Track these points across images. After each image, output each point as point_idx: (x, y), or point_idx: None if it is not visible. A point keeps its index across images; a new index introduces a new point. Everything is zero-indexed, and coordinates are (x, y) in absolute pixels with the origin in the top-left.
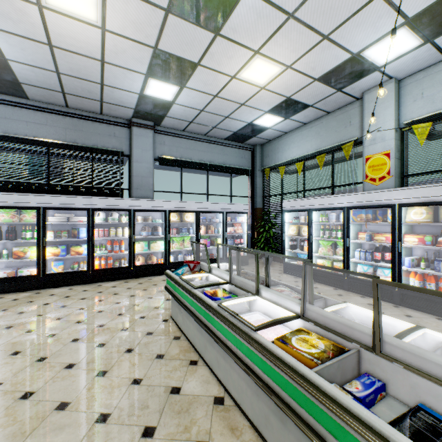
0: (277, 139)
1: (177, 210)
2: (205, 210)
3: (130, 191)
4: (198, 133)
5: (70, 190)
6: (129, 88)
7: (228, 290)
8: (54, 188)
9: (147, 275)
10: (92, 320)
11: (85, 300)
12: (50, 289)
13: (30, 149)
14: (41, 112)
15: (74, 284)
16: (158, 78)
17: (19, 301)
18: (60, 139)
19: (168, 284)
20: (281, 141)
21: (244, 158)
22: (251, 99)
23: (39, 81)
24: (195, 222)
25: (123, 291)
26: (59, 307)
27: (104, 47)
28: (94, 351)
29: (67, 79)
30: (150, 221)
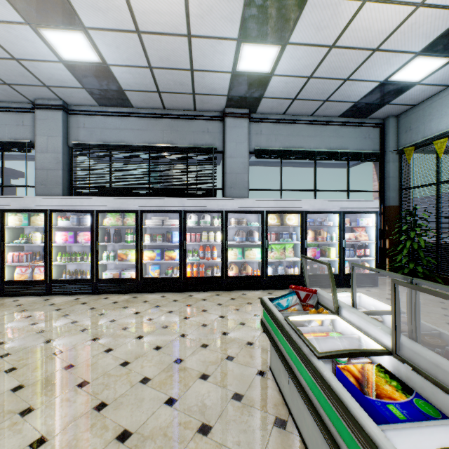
0: (429, 101)
1: (276, 211)
2: (313, 210)
3: (224, 191)
4: (302, 114)
5: (167, 193)
6: (220, 67)
7: (391, 368)
8: (153, 191)
9: (241, 288)
10: (171, 349)
11: (172, 314)
12: (145, 294)
13: (134, 155)
14: (143, 118)
15: (167, 290)
16: (252, 40)
17: (117, 305)
18: (158, 142)
19: (265, 319)
20: (437, 101)
21: (367, 138)
22: (392, 34)
23: (137, 84)
24: (300, 226)
25: (213, 308)
26: (146, 320)
27: (188, 12)
28: (160, 413)
29: (159, 73)
30: (244, 224)
